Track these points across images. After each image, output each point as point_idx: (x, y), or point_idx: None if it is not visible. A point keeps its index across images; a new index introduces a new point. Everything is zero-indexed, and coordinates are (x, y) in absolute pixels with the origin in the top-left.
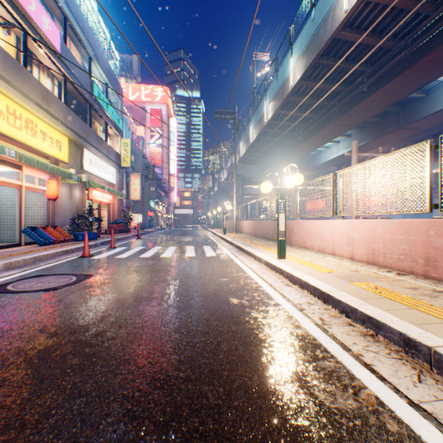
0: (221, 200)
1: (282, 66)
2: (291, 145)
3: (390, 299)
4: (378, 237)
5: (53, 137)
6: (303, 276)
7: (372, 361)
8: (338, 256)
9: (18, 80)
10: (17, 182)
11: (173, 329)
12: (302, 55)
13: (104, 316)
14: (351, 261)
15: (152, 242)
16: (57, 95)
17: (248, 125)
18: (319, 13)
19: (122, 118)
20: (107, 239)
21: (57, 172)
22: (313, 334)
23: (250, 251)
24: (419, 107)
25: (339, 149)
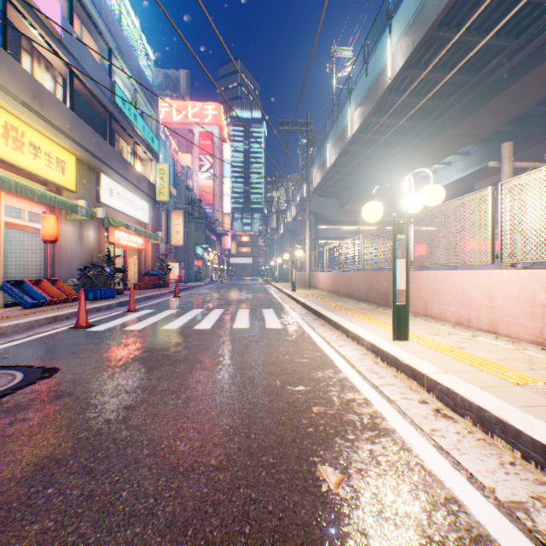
0: (288, 245)
1: (374, 54)
2: (383, 168)
3: None
4: None
5: (51, 154)
6: (482, 398)
7: None
8: (504, 336)
9: None
10: None
11: None
12: (408, 29)
13: None
14: (544, 351)
15: (192, 302)
16: (60, 98)
17: (325, 144)
18: None
19: (157, 137)
20: (129, 298)
21: (50, 202)
22: None
23: (337, 322)
24: None
25: (451, 174)
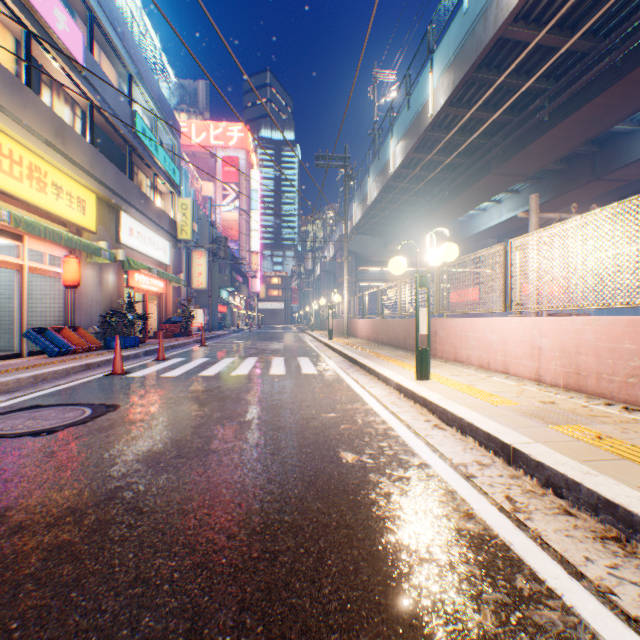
0: (326, 289)
1: (416, 87)
2: (429, 205)
3: (635, 462)
4: (587, 346)
5: (73, 193)
6: (464, 412)
7: (639, 610)
8: (513, 376)
9: (16, 105)
10: (16, 260)
11: (237, 520)
12: (449, 66)
13: (117, 488)
14: (537, 385)
15: (222, 351)
16: (79, 131)
17: (366, 178)
18: (475, 0)
19: (179, 168)
20: (154, 347)
21: (76, 245)
22: (501, 535)
23: (370, 367)
24: (626, 146)
25: (502, 212)
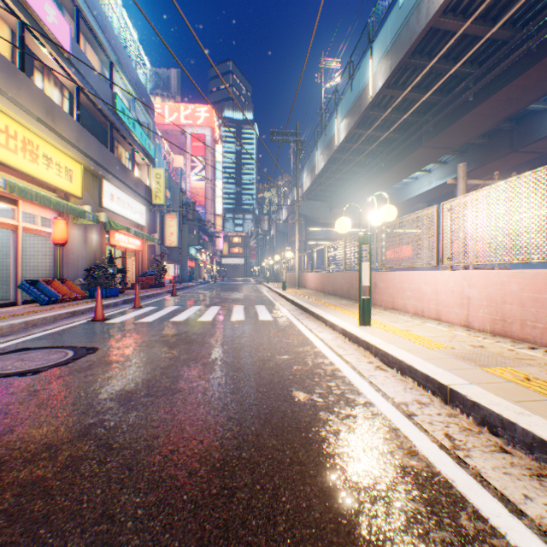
0: (280, 246)
1: (358, 72)
2: (369, 175)
3: None
4: (512, 296)
5: (61, 163)
6: (404, 355)
7: None
8: (445, 322)
9: (11, 87)
10: (11, 221)
11: (198, 456)
12: (386, 54)
13: (91, 425)
14: (467, 331)
15: (190, 300)
16: (67, 111)
17: (314, 151)
18: None
19: (153, 143)
20: (132, 297)
21: (64, 209)
22: (443, 472)
23: (319, 314)
24: (540, 122)
25: (431, 181)
